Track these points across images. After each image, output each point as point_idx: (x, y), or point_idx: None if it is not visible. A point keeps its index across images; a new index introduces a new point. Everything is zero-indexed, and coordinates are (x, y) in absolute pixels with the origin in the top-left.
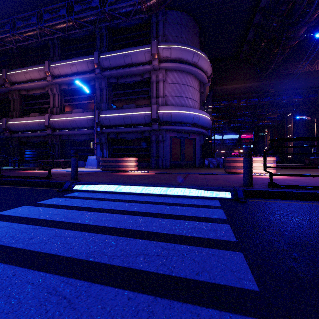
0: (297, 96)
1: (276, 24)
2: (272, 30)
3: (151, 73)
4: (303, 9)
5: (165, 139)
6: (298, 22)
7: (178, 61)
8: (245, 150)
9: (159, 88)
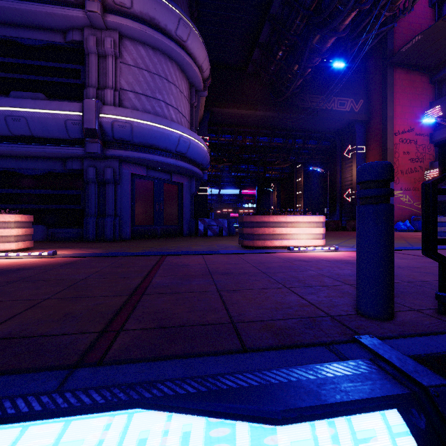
0: (311, 141)
1: (300, 22)
2: (294, 31)
3: (86, 31)
4: (336, 4)
5: (119, 178)
6: (331, 22)
7: (148, 24)
8: (375, 175)
9: (106, 69)
